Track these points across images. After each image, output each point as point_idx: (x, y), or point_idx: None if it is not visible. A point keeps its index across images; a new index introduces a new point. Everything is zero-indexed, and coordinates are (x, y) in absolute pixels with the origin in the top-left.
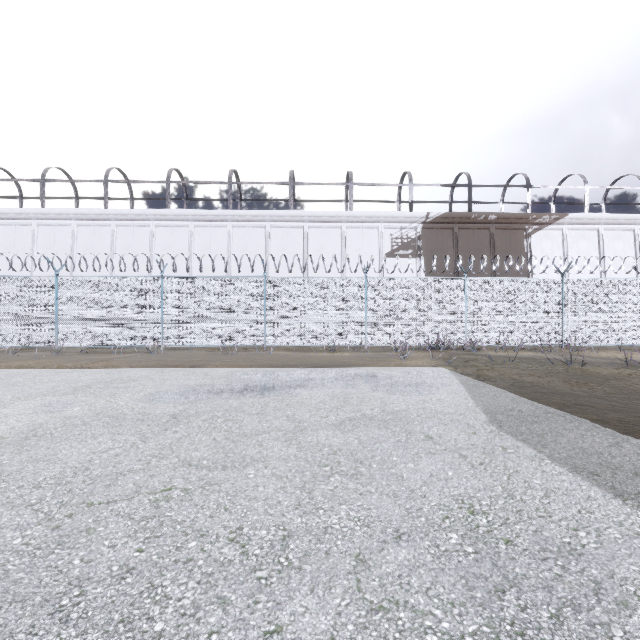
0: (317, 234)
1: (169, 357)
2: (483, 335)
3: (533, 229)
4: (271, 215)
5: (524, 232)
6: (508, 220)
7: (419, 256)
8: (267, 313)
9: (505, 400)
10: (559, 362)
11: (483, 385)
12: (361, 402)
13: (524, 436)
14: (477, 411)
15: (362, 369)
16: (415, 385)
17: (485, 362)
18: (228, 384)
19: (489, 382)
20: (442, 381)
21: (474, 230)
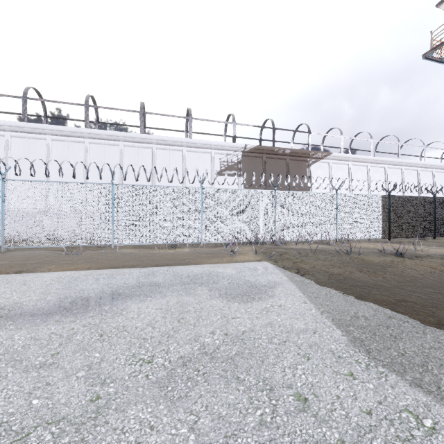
0: (163, 154)
1: (2, 260)
2: (287, 233)
3: (312, 161)
4: (124, 136)
5: (307, 163)
6: (297, 154)
7: (240, 175)
8: (115, 216)
9: (340, 301)
10: (341, 252)
11: (308, 281)
12: (199, 319)
13: (410, 373)
14: (327, 323)
15: (199, 267)
16: (251, 285)
17: (294, 255)
18: (40, 299)
19: (310, 276)
20: (273, 278)
21: (276, 159)
